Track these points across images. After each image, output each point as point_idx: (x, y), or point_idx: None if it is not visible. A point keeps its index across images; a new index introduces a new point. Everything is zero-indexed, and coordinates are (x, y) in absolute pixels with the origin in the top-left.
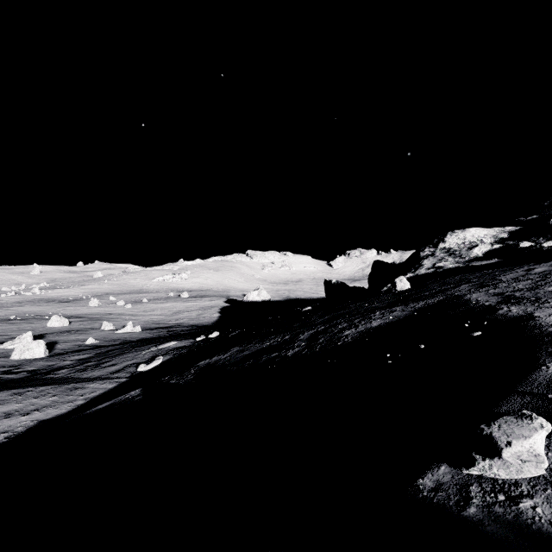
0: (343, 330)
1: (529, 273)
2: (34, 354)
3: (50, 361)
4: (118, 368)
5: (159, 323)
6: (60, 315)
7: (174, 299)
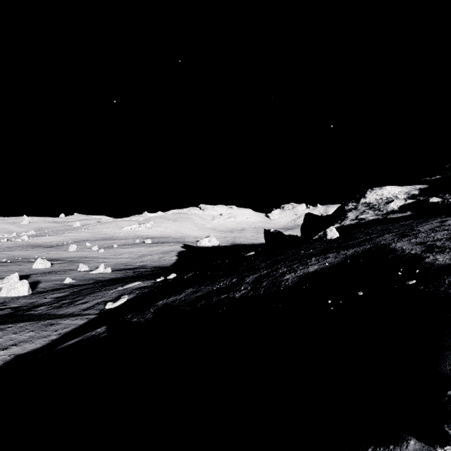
0: (284, 275)
1: (443, 225)
2: (18, 293)
3: (32, 299)
4: (89, 306)
5: (127, 264)
6: (44, 258)
7: (140, 245)
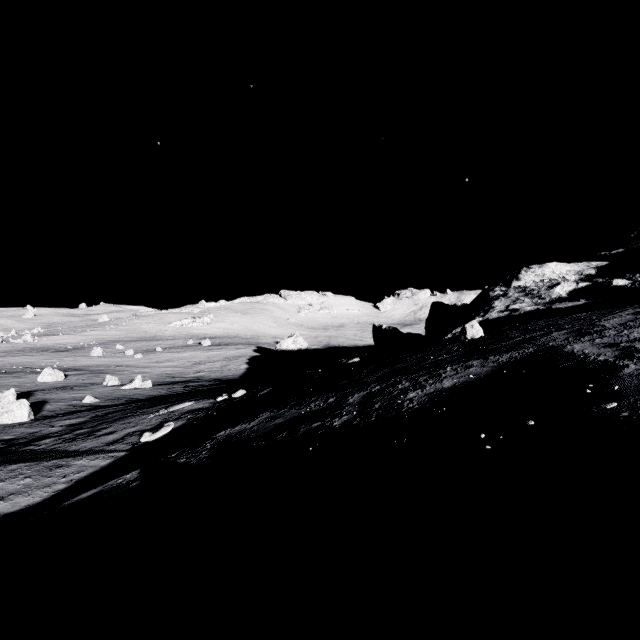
0: (406, 392)
1: (639, 318)
2: (14, 418)
3: (33, 428)
4: (117, 438)
5: (175, 376)
6: (55, 367)
7: (194, 348)
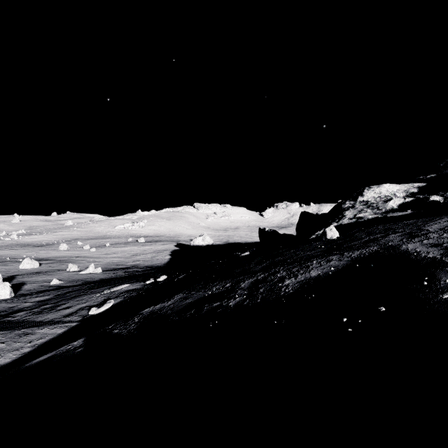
0: (283, 279)
1: None
2: None
3: (12, 303)
4: (71, 311)
5: (119, 264)
6: (33, 258)
7: (132, 244)
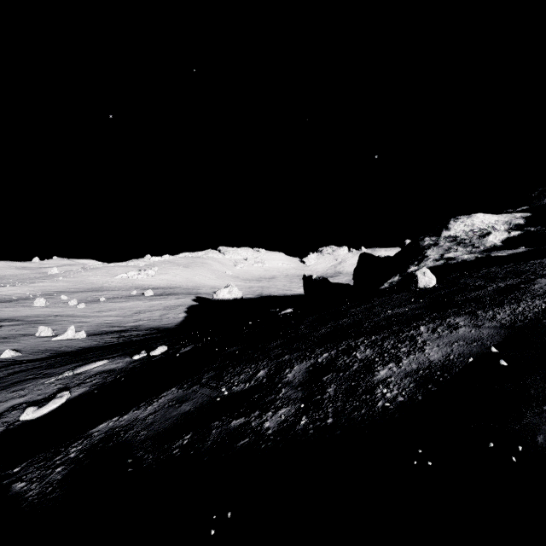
0: (371, 366)
1: None
2: None
3: None
4: None
5: (114, 325)
6: None
7: (137, 298)
